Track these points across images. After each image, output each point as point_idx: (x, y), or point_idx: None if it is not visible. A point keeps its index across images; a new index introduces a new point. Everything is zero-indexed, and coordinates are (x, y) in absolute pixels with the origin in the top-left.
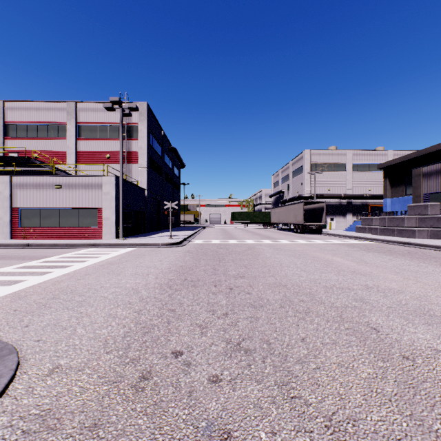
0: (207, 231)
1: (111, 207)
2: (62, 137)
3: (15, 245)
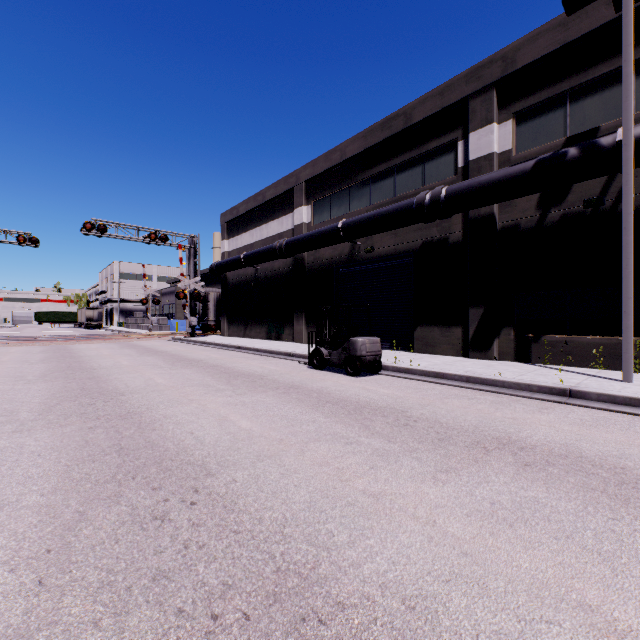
0: None
1: None
2: None
3: None
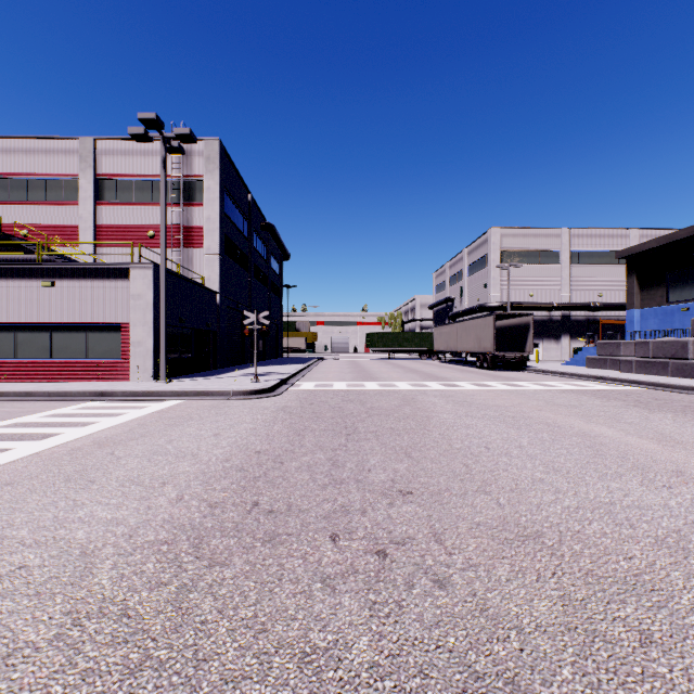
0: (325, 366)
1: (145, 321)
2: (70, 200)
3: None
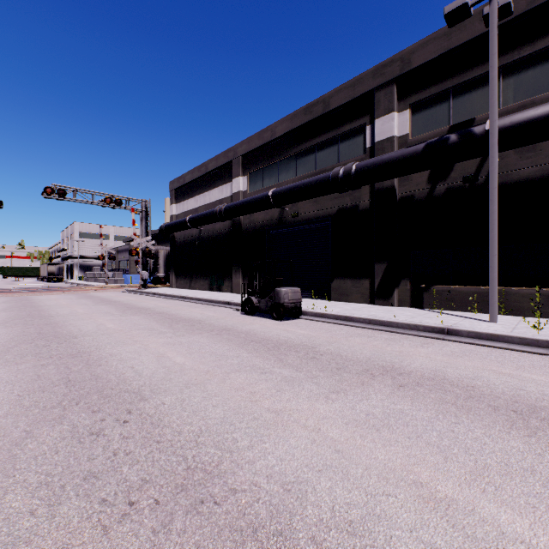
0: None
1: None
2: None
3: None
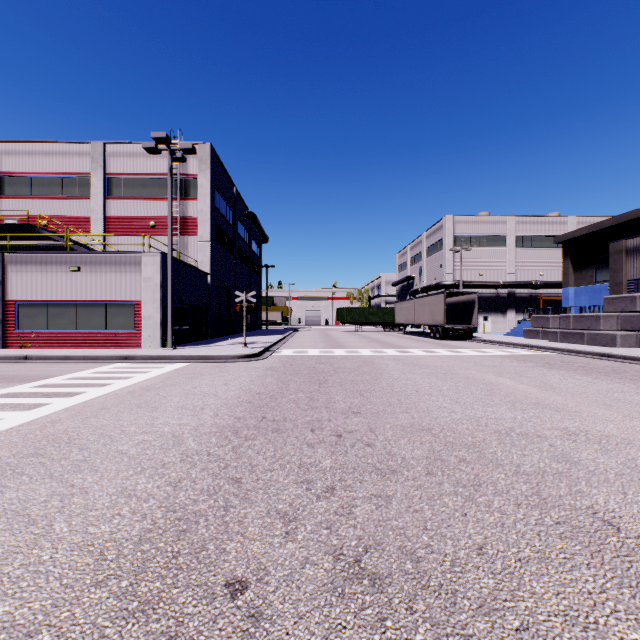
0: (300, 336)
1: (154, 299)
2: (84, 195)
3: (6, 358)
